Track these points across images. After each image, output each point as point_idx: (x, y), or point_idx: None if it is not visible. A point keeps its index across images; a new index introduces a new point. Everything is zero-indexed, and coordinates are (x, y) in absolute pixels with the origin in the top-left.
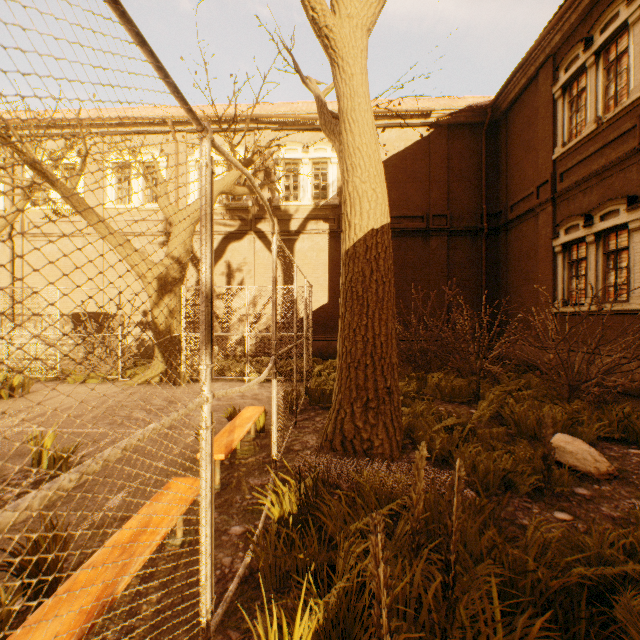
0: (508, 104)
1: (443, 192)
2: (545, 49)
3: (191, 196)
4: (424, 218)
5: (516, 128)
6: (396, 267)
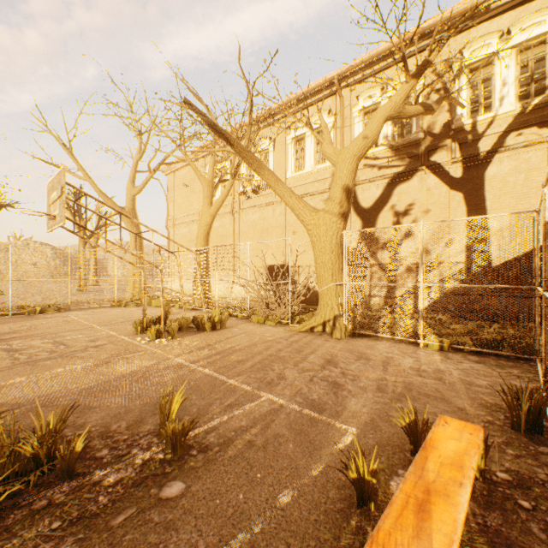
0: None
1: None
2: None
3: None
4: None
5: None
6: None
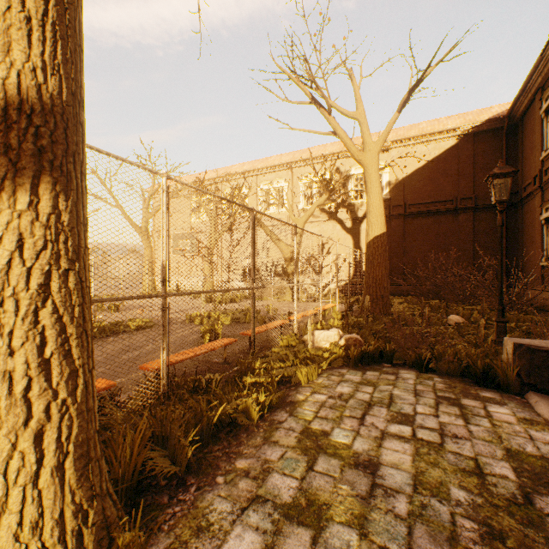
0: (520, 114)
1: (469, 181)
2: (534, 85)
3: (300, 203)
4: (453, 201)
5: (526, 131)
6: (431, 236)
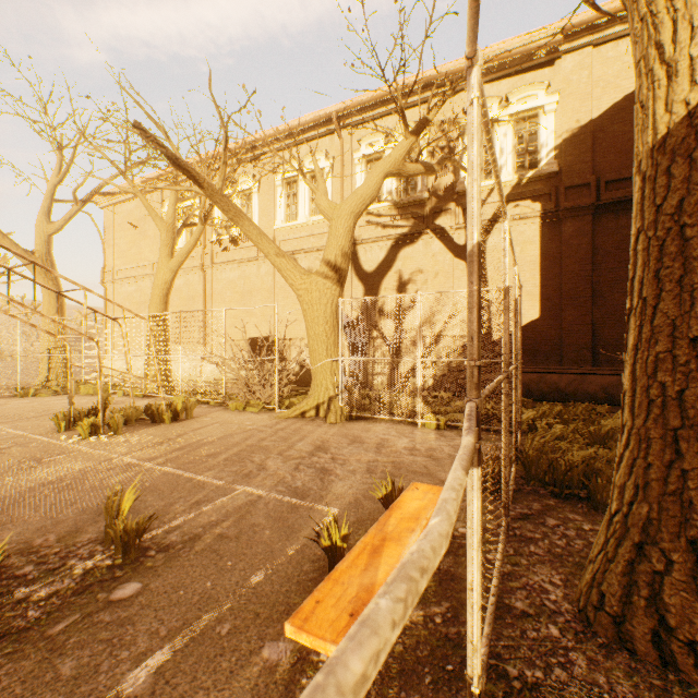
0: None
1: None
2: None
3: None
4: None
5: None
6: None
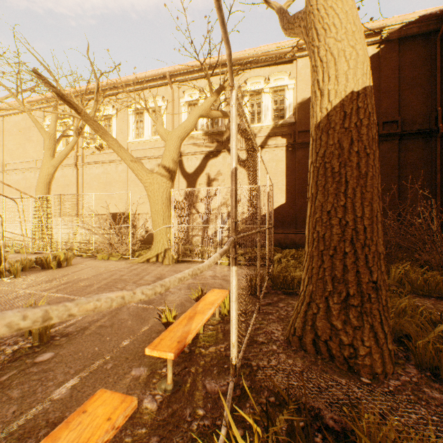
0: None
1: (393, 100)
2: None
3: None
4: None
5: None
6: None
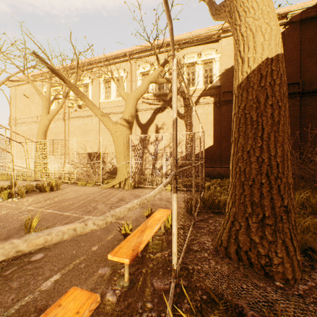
0: None
1: (296, 67)
2: None
3: None
4: None
5: None
6: None
